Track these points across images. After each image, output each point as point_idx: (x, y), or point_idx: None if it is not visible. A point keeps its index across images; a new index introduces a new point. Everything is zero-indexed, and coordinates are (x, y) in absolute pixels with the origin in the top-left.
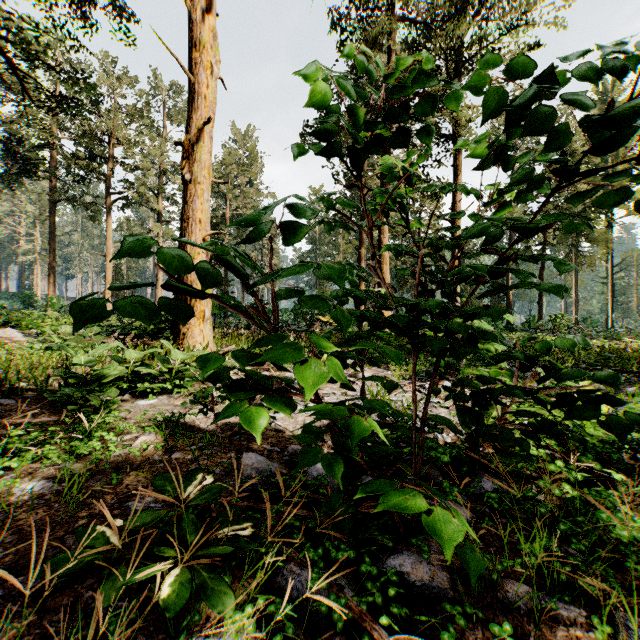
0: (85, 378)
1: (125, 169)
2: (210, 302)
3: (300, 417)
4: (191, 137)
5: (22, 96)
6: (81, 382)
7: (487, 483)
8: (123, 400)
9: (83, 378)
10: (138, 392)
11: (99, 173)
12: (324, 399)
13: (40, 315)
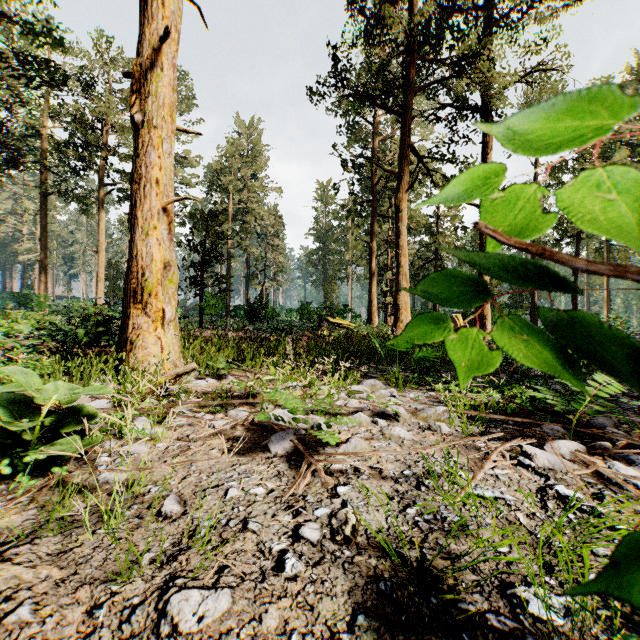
0: None
1: (120, 159)
2: (174, 297)
3: (274, 605)
4: (144, 61)
5: (6, 79)
6: None
7: None
8: None
9: None
10: None
11: (90, 162)
12: (338, 496)
13: (25, 315)
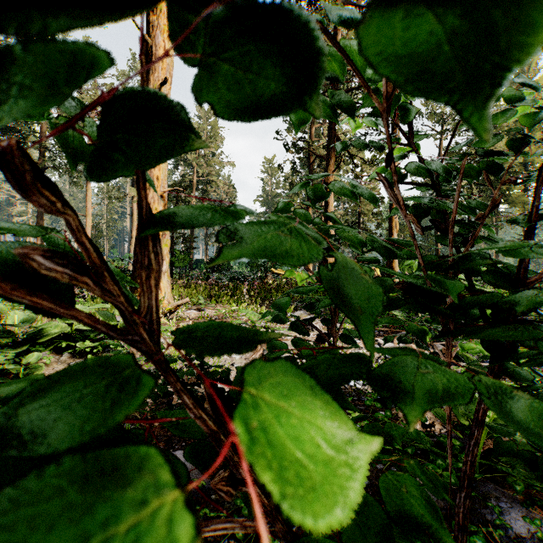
0: (17, 337)
1: None
2: (168, 256)
3: None
4: None
5: None
6: (13, 342)
7: (513, 517)
8: (59, 361)
9: (16, 337)
10: (81, 350)
11: None
12: None
13: None
